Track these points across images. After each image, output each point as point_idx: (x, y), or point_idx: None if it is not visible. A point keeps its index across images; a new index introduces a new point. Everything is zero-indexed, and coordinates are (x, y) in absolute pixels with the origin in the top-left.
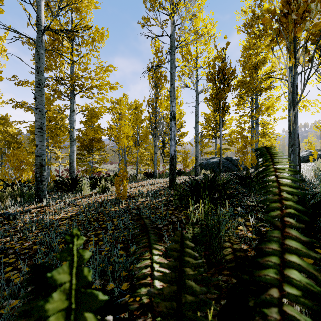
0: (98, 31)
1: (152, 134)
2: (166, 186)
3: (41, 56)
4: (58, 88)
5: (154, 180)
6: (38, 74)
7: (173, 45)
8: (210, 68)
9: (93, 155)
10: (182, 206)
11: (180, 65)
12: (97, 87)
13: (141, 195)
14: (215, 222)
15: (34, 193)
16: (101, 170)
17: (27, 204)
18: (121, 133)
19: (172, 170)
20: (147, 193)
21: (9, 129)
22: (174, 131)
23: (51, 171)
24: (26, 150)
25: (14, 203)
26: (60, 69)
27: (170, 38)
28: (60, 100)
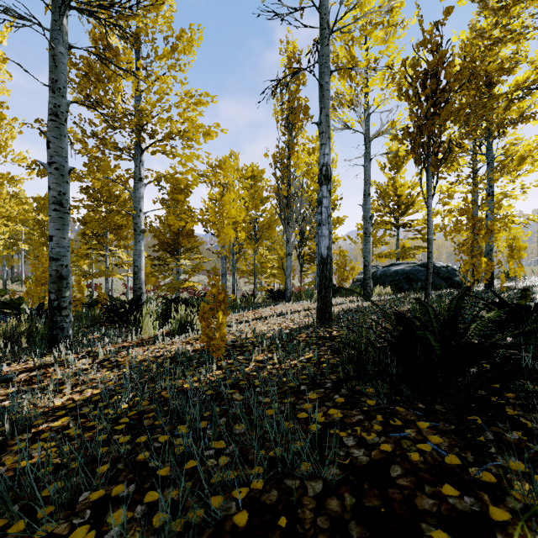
0: (181, 31)
1: (281, 218)
2: (310, 320)
3: (61, 59)
4: (110, 136)
5: (286, 307)
6: (54, 95)
7: (327, 23)
8: (394, 89)
9: (179, 260)
10: (385, 415)
11: (341, 68)
12: (181, 136)
13: (257, 343)
14: (531, 501)
15: (47, 333)
16: (192, 286)
17: (30, 357)
18: (223, 217)
19: (325, 289)
20: (271, 339)
21: (42, 217)
22: (329, 206)
23: (101, 288)
24: (72, 251)
25: (3, 354)
26: (116, 104)
27: (320, 12)
28: (117, 159)
